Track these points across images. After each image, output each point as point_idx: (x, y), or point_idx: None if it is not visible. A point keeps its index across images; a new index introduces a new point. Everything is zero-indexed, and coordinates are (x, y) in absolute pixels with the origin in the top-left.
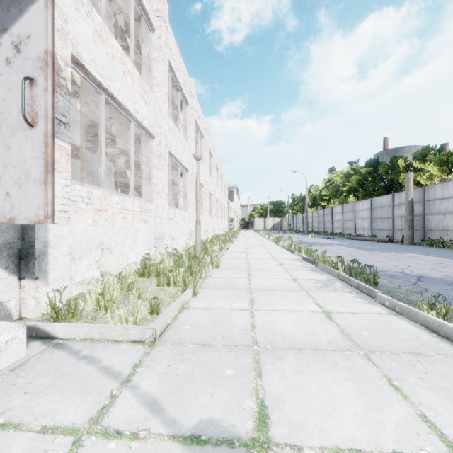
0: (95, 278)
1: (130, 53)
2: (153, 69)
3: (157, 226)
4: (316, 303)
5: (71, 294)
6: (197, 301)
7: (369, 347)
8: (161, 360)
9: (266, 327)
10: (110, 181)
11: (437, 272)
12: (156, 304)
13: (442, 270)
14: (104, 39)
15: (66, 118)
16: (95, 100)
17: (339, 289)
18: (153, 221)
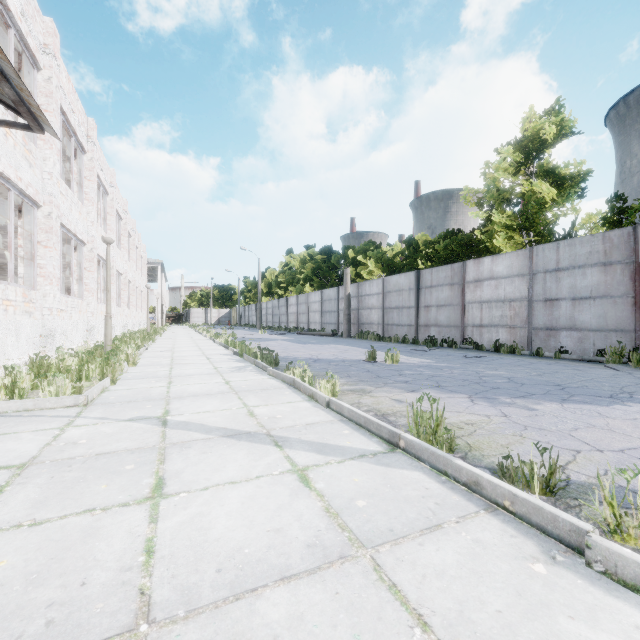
0: None
1: None
2: None
3: (45, 320)
4: (223, 378)
5: None
6: (117, 386)
7: (241, 390)
8: (98, 409)
9: (178, 391)
10: None
11: (334, 356)
12: (79, 387)
13: (339, 355)
14: None
15: None
16: None
17: (249, 370)
18: (39, 314)
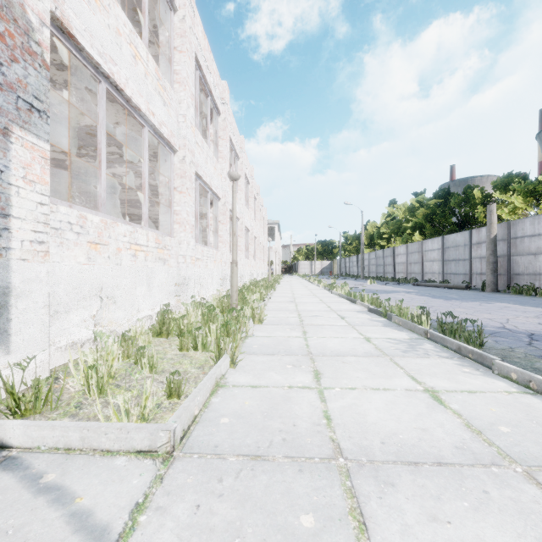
0: (90, 340)
1: (143, 34)
2: (174, 60)
3: (180, 268)
4: (409, 375)
5: (52, 365)
6: (238, 373)
7: (526, 457)
8: (184, 494)
9: (348, 419)
10: (121, 213)
11: None
12: (177, 381)
13: None
14: (104, 4)
15: (42, 103)
16: (95, 96)
17: (432, 352)
18: (174, 262)
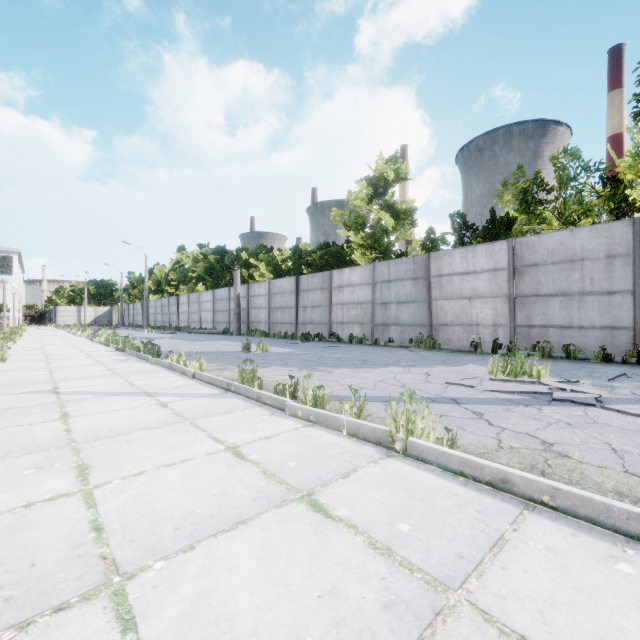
0: None
1: None
2: None
3: None
4: (106, 367)
5: None
6: None
7: (123, 373)
8: None
9: (63, 376)
10: None
11: (216, 349)
12: None
13: (221, 348)
14: None
15: None
16: None
17: (131, 361)
18: None
